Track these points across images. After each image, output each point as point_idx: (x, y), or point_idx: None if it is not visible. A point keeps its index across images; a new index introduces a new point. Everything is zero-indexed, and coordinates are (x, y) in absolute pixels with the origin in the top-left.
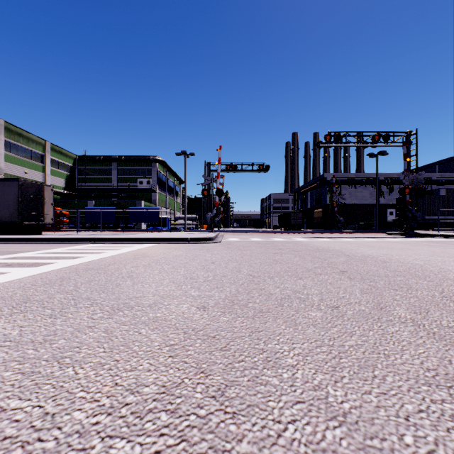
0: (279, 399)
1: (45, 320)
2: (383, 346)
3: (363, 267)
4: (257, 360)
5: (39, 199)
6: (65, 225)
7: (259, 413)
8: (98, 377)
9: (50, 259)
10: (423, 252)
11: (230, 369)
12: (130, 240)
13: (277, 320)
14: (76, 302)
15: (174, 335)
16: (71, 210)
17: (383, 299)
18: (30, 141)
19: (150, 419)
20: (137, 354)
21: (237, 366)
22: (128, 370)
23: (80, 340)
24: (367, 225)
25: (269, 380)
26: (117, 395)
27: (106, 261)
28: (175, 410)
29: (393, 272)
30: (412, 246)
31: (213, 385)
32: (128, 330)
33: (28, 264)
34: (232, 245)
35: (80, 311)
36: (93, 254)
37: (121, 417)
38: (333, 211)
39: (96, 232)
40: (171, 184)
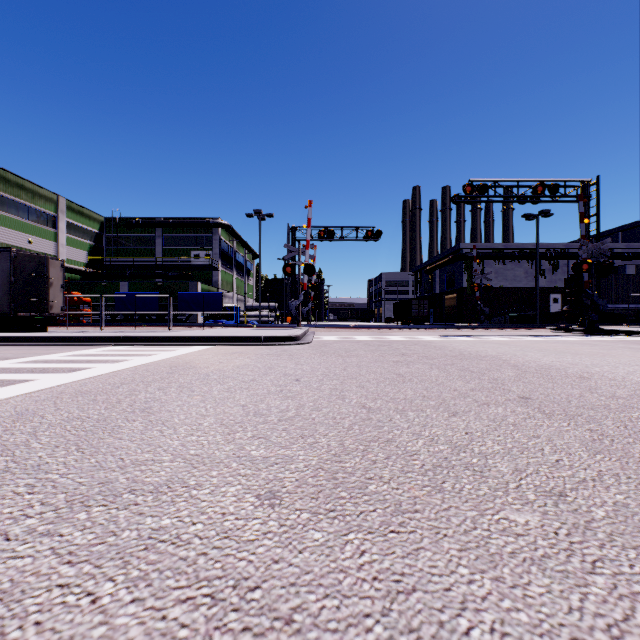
0: None
1: None
2: None
3: (554, 388)
4: None
5: (41, 279)
6: (87, 318)
7: None
8: None
9: (30, 374)
10: (632, 361)
11: None
12: (174, 341)
13: (442, 544)
14: (4, 479)
15: (181, 612)
16: (91, 295)
17: None
18: (36, 196)
19: None
20: None
21: None
22: None
23: None
24: (522, 317)
25: None
26: None
27: (121, 377)
28: None
29: (613, 400)
30: (606, 350)
31: None
32: (70, 585)
33: None
34: (328, 348)
35: None
36: (106, 363)
37: None
38: (472, 297)
39: (129, 327)
40: (240, 259)
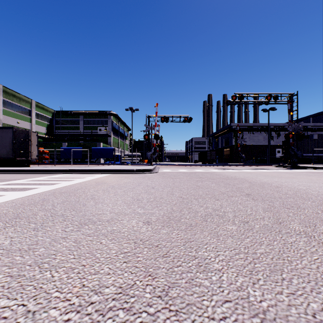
0: (211, 298)
1: (30, 232)
2: (286, 253)
3: (262, 191)
4: (191, 265)
5: (27, 142)
6: (46, 160)
7: (197, 311)
8: (70, 279)
9: (35, 185)
10: (304, 180)
11: (171, 272)
12: (93, 171)
13: (203, 233)
14: (53, 218)
15: (126, 245)
16: (50, 149)
17: (280, 215)
18: (21, 100)
19: (110, 316)
20: (99, 260)
21: (176, 270)
22: (92, 274)
23: (56, 249)
24: (261, 160)
25: (202, 282)
26: (84, 295)
27: (75, 186)
28: (130, 308)
29: (284, 195)
30: (295, 175)
31: (158, 286)
32: (92, 240)
33: (19, 188)
34: (166, 175)
35: (56, 225)
36: (66, 181)
37: (87, 314)
38: (237, 150)
39: (68, 165)
40: (121, 131)
